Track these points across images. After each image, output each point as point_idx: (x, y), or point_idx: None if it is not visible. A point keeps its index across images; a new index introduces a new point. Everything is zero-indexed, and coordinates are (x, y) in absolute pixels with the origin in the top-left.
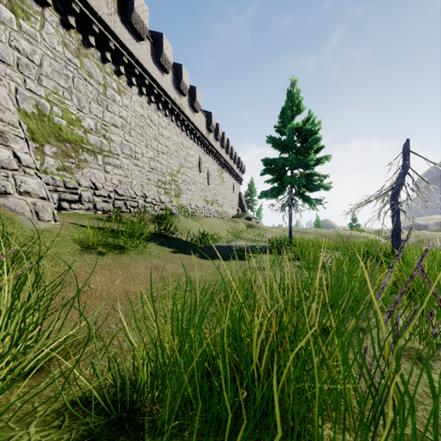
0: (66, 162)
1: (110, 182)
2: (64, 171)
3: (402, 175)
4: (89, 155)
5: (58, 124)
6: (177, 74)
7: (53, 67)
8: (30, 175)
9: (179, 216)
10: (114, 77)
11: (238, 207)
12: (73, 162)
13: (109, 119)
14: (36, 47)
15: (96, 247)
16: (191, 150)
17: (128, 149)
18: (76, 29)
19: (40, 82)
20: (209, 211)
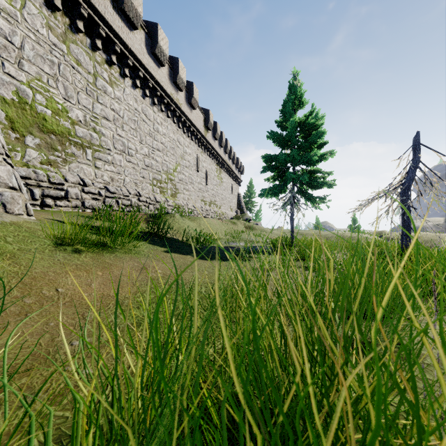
0: (51, 155)
1: (101, 179)
2: (49, 165)
3: (412, 169)
4: (78, 149)
5: (41, 113)
6: (173, 68)
7: (36, 51)
8: None
9: (175, 215)
10: (105, 67)
11: (237, 209)
12: (59, 155)
13: (99, 111)
14: (16, 28)
15: (73, 243)
16: (188, 148)
17: (121, 144)
18: (63, 12)
19: (21, 66)
20: (207, 212)
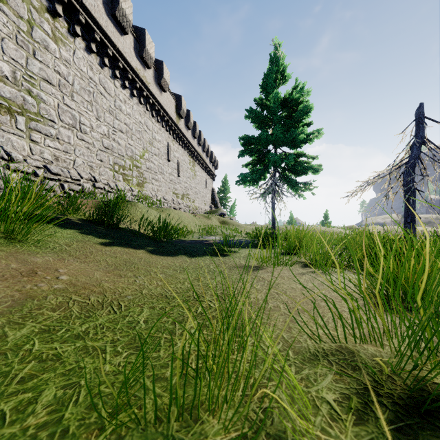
0: None
1: (40, 157)
2: None
3: (417, 146)
4: (2, 113)
5: None
6: (139, 40)
7: None
8: None
9: (137, 204)
10: (47, 16)
11: (211, 204)
12: None
13: (37, 70)
14: None
15: None
16: (157, 134)
17: (69, 116)
18: None
19: None
20: (179, 205)
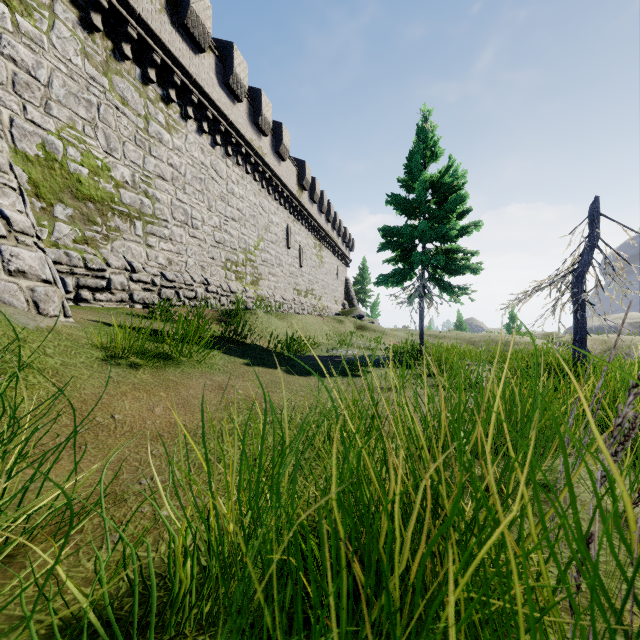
0: (88, 230)
1: (155, 262)
2: (85, 245)
3: (588, 250)
4: (123, 221)
5: (75, 173)
6: (254, 104)
7: (68, 89)
8: (27, 245)
9: (257, 312)
10: (161, 106)
11: (344, 300)
12: (98, 230)
13: (153, 168)
14: (41, 58)
15: (128, 355)
16: (275, 216)
17: (182, 212)
18: (104, 33)
19: (48, 110)
20: (302, 305)
